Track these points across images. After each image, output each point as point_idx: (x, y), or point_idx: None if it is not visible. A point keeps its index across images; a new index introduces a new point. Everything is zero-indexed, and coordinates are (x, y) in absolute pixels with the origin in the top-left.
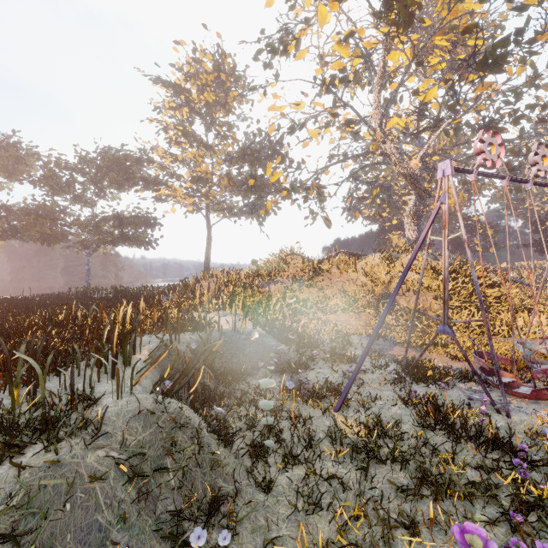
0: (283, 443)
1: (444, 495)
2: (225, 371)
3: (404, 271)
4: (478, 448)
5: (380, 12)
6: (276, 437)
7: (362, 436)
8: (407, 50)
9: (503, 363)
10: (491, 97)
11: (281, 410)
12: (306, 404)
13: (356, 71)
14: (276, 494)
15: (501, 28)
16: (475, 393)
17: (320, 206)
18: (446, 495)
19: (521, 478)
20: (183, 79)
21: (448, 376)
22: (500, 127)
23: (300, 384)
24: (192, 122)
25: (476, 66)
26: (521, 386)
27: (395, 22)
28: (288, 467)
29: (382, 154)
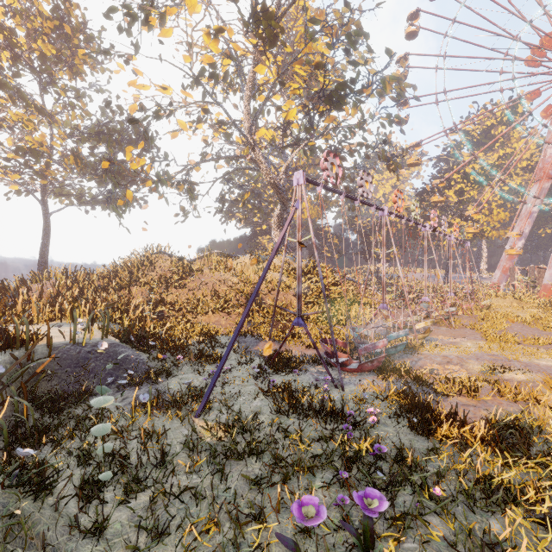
0: (128, 469)
1: (292, 473)
2: (56, 396)
3: (265, 268)
4: (320, 422)
5: (249, 21)
6: (120, 464)
7: (222, 436)
8: (273, 69)
9: (340, 346)
10: (335, 129)
11: (131, 430)
12: (163, 416)
13: (226, 71)
14: (111, 537)
15: (342, 77)
16: (322, 374)
17: (192, 204)
18: (293, 473)
19: (349, 439)
20: (2, 11)
21: (302, 363)
22: (342, 156)
23: (159, 395)
24: (17, 74)
25: (325, 100)
26: (352, 363)
27: (262, 37)
28: (133, 497)
29: (252, 160)
